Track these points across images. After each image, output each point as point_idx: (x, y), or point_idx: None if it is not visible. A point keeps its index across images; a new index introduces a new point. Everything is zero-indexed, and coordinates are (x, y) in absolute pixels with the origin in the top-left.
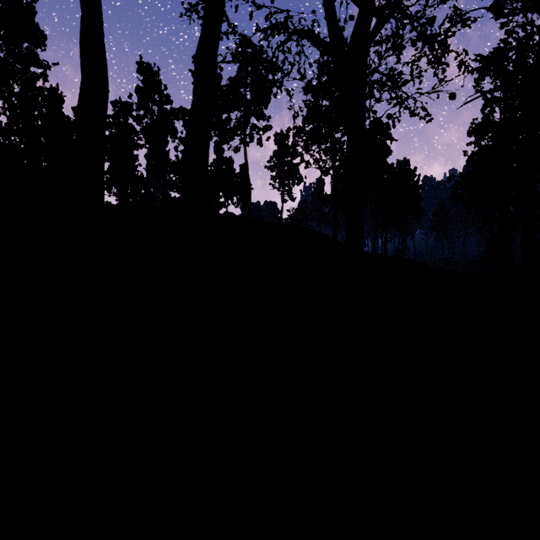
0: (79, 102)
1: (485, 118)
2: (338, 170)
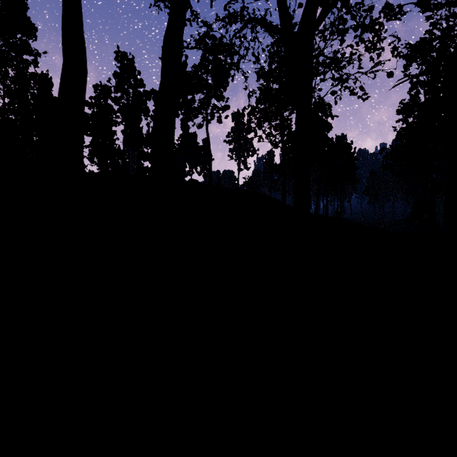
0: (61, 81)
1: (412, 99)
2: (286, 144)
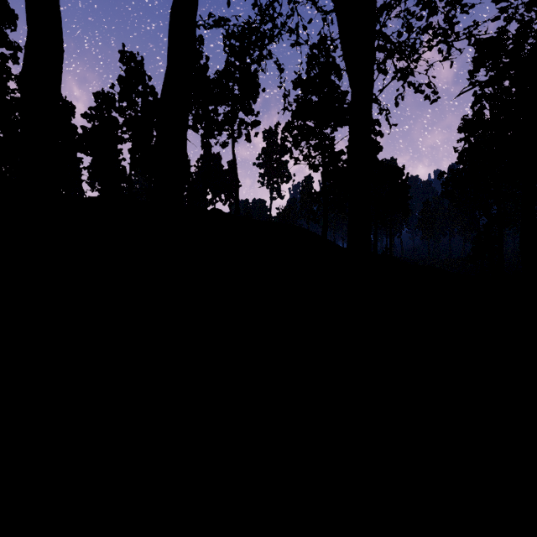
0: (24, 60)
1: (476, 114)
2: (328, 167)
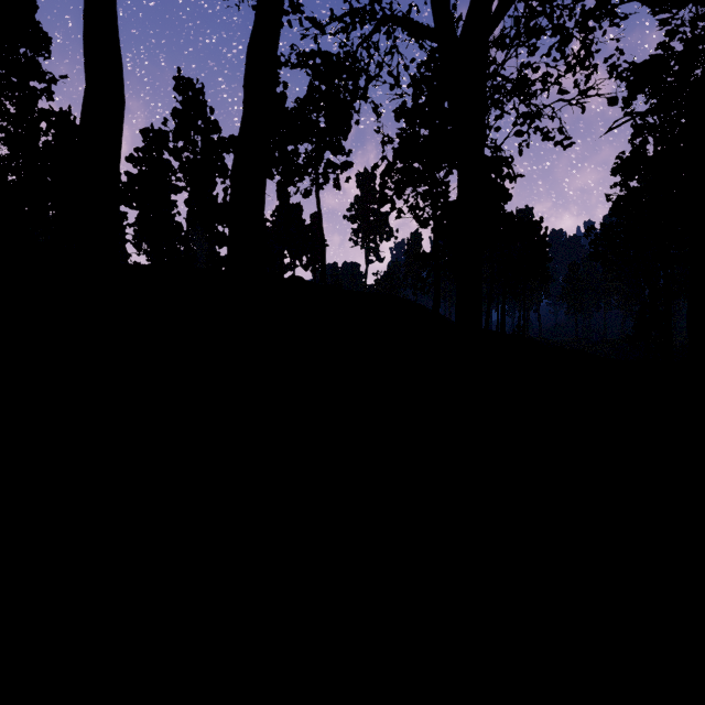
0: (82, 116)
1: (635, 151)
2: (441, 221)
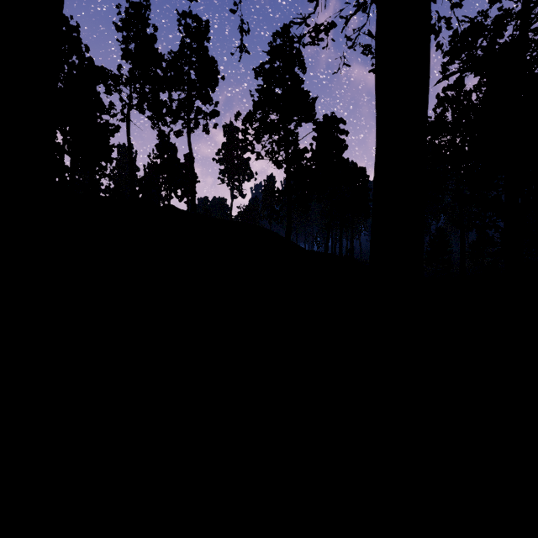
0: None
1: (439, 117)
2: (291, 165)
